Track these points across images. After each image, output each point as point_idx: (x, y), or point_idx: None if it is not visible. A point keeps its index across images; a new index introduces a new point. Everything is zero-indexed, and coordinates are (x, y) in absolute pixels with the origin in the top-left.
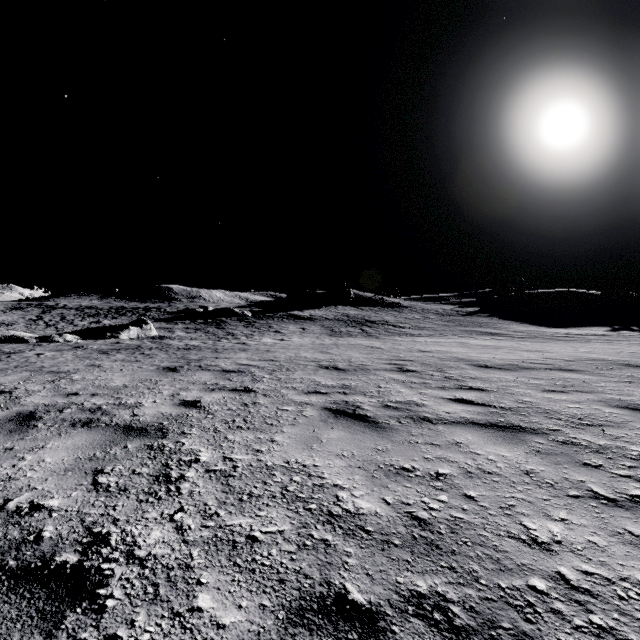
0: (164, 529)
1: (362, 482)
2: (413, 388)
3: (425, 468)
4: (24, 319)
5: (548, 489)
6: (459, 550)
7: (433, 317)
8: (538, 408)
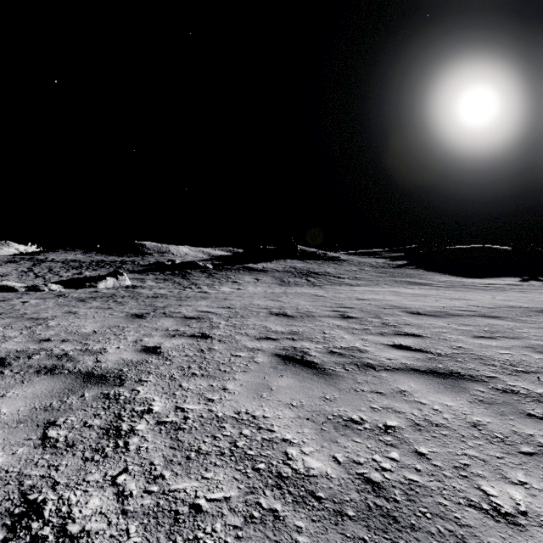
0: (104, 495)
1: (311, 436)
2: (355, 334)
3: (373, 420)
4: (17, 271)
5: (499, 444)
6: (419, 524)
7: (368, 269)
8: (472, 354)
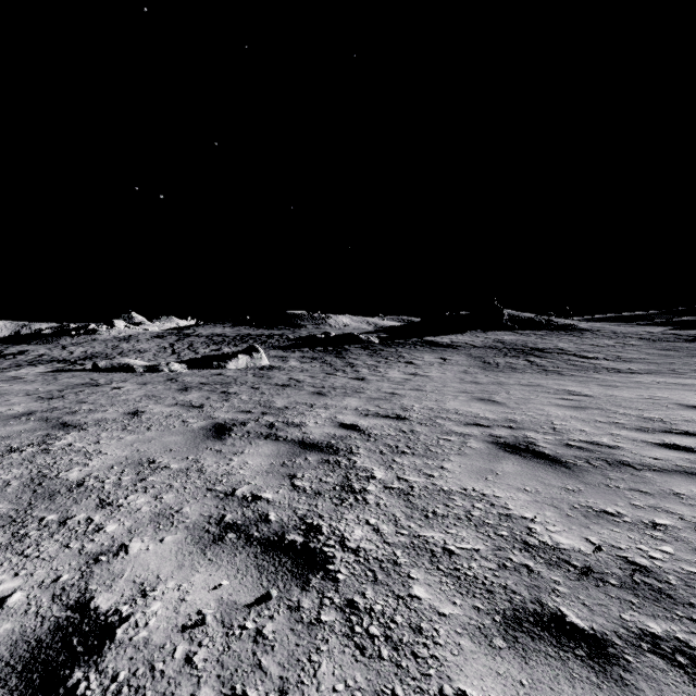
0: None
1: None
2: None
3: None
4: (158, 347)
5: None
6: None
7: (637, 343)
8: None
